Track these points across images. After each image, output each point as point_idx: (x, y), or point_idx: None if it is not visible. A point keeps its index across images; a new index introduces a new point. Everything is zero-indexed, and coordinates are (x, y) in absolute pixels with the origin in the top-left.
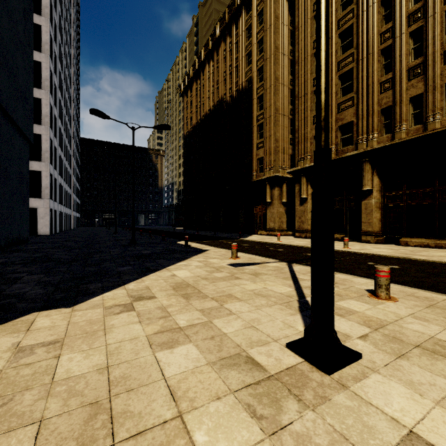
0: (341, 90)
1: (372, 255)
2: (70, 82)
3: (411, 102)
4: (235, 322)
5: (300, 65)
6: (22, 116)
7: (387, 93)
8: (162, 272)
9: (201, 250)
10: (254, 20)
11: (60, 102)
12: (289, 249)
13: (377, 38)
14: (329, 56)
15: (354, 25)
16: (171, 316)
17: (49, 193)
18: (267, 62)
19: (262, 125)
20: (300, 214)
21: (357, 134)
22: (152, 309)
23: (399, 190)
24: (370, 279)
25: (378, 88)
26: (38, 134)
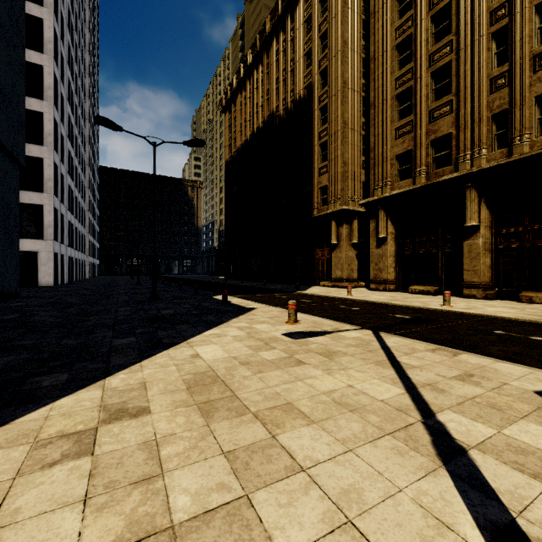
0: (433, 92)
1: (491, 317)
2: (85, 96)
3: (537, 102)
4: (306, 502)
5: (376, 63)
6: (6, 128)
7: (500, 92)
8: (179, 350)
9: (244, 309)
10: (315, 9)
11: (70, 119)
12: (367, 307)
13: (486, 18)
14: (418, 47)
15: (452, 3)
16: (162, 474)
17: (53, 233)
18: (333, 61)
19: (325, 144)
20: (376, 260)
21: (458, 151)
22: (130, 450)
23: (518, 226)
24: (525, 367)
25: (488, 85)
26: (39, 157)
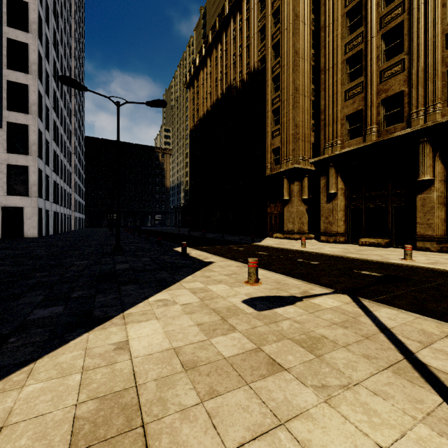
0: (384, 53)
1: None
2: (70, 75)
3: None
4: None
5: (326, 31)
6: None
7: None
8: (105, 331)
9: (201, 263)
10: None
11: (55, 93)
12: (326, 260)
13: None
14: (368, 11)
15: None
16: None
17: (37, 190)
18: (285, 34)
19: (278, 110)
20: (326, 214)
21: (410, 107)
22: None
23: None
24: None
25: (443, 41)
26: (25, 124)
